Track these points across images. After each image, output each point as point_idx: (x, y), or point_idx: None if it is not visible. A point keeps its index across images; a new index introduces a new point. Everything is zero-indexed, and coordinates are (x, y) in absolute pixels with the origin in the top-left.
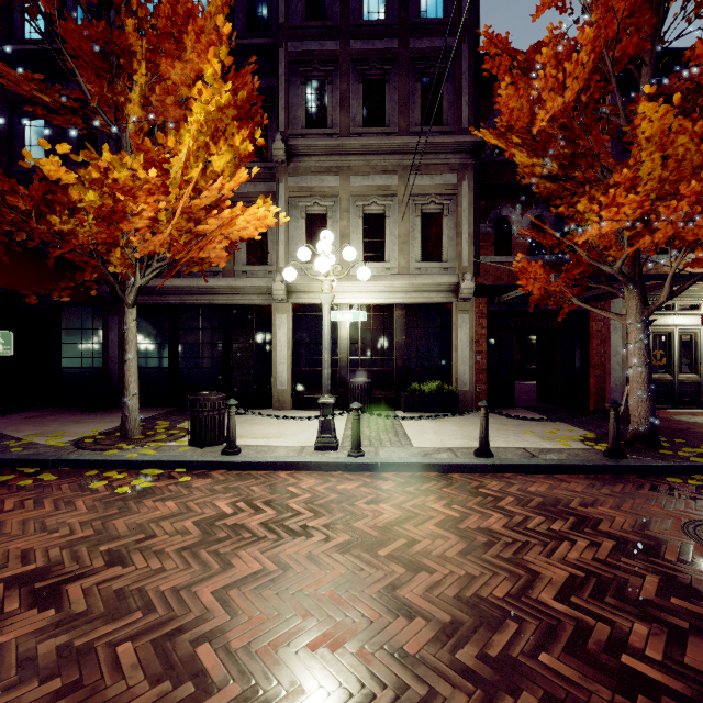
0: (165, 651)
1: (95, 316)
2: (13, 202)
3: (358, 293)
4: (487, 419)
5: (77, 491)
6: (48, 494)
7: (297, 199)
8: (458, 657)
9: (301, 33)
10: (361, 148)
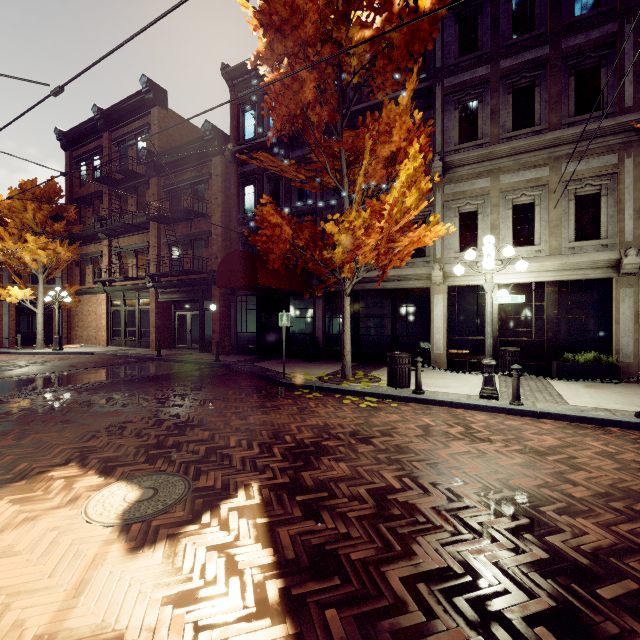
0: (434, 468)
1: (308, 300)
2: (297, 243)
3: (508, 275)
4: None
5: (338, 403)
6: (326, 403)
7: (450, 202)
8: (610, 504)
9: (455, 70)
10: (511, 151)
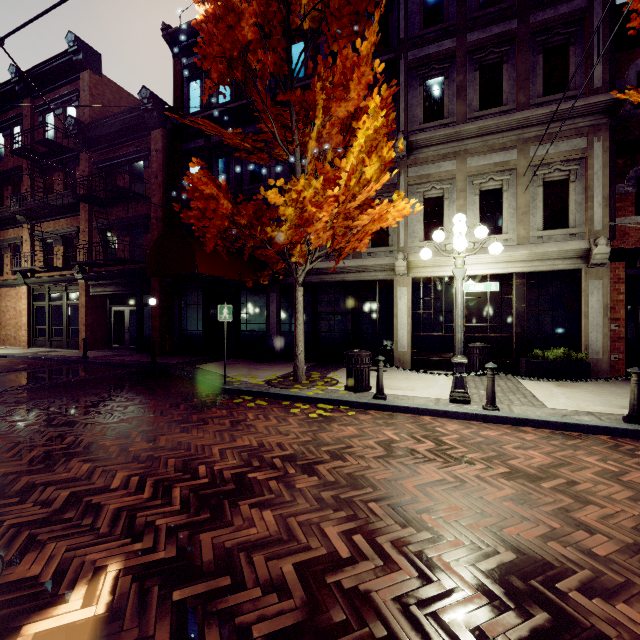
0: (399, 512)
1: (261, 294)
2: (238, 220)
3: (475, 265)
4: (639, 385)
5: (284, 413)
6: (269, 413)
7: (415, 186)
8: None
9: (419, 41)
10: (478, 131)
